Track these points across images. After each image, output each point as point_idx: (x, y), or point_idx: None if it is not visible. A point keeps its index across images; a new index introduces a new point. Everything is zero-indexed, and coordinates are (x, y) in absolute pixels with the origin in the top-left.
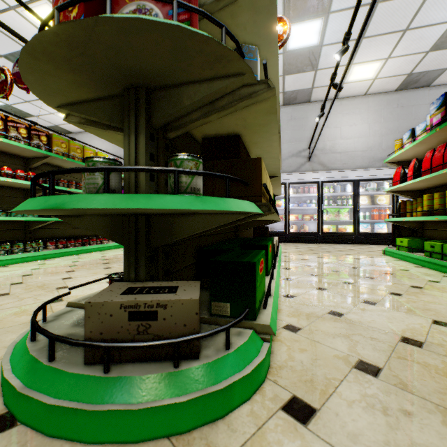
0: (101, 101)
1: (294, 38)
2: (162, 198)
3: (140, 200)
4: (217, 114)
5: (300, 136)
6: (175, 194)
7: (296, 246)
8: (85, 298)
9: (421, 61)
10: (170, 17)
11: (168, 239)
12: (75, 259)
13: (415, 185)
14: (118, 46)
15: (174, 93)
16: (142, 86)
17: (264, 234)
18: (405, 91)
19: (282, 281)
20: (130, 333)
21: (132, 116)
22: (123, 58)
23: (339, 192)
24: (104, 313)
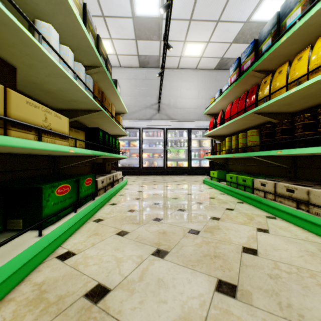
0: None
1: (139, 4)
2: None
3: None
4: None
5: (152, 93)
6: None
7: (145, 178)
8: None
9: (228, 50)
10: None
11: None
12: None
13: (222, 131)
14: None
15: None
16: None
17: (103, 169)
18: (220, 71)
19: (87, 225)
20: None
21: None
22: None
23: (178, 137)
24: None
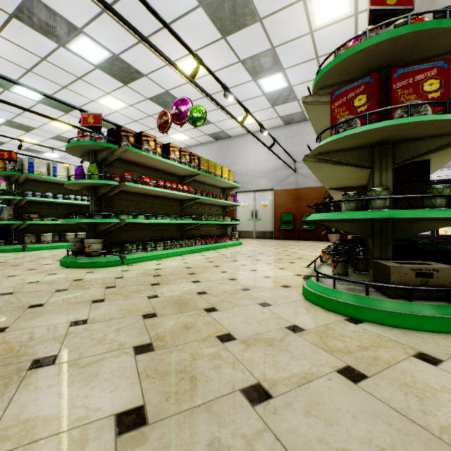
0: (350, 150)
1: None
2: (447, 211)
3: (438, 213)
4: (435, 152)
5: None
6: (450, 209)
7: None
8: (312, 273)
9: None
10: (434, 107)
11: (408, 235)
12: (219, 253)
13: None
14: (405, 129)
15: (413, 144)
16: (389, 142)
17: None
18: None
19: None
20: (416, 284)
21: (382, 160)
22: (399, 132)
23: None
24: (401, 272)
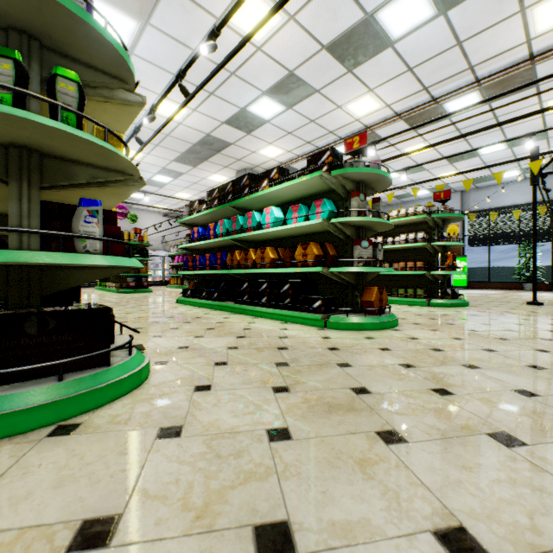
0: None
1: None
2: None
3: None
4: None
5: None
6: None
7: None
8: None
9: None
10: None
11: None
12: None
13: None
14: None
15: None
16: None
17: None
18: None
19: None
20: None
21: None
22: None
23: None
24: None
